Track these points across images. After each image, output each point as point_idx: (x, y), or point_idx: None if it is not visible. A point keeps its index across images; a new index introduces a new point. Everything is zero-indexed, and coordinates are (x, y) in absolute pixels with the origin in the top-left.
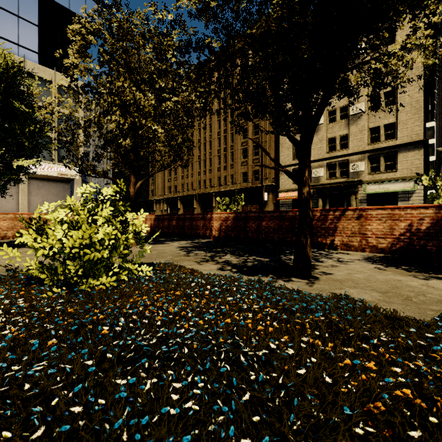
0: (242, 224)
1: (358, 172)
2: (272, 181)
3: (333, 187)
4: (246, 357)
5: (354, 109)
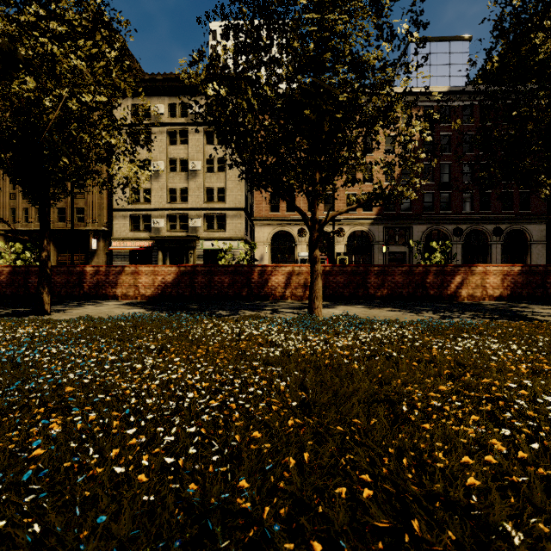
0: (21, 279)
1: (197, 228)
2: (104, 226)
3: (173, 240)
4: None
5: (193, 165)
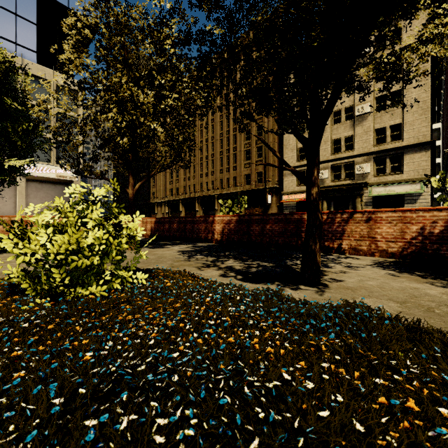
0: (245, 227)
1: (364, 174)
2: (276, 184)
3: (338, 189)
4: (254, 391)
5: (360, 110)
